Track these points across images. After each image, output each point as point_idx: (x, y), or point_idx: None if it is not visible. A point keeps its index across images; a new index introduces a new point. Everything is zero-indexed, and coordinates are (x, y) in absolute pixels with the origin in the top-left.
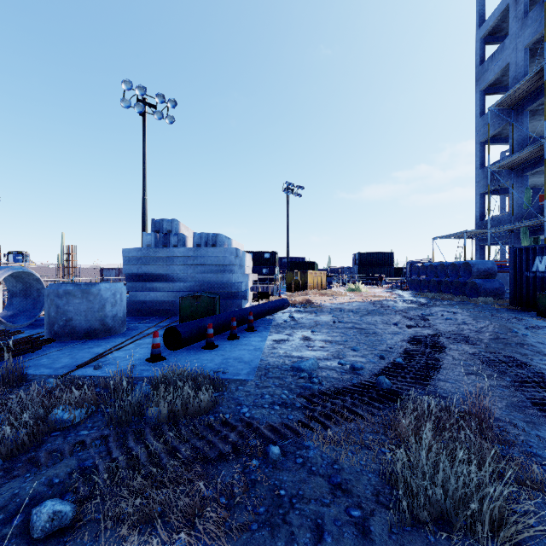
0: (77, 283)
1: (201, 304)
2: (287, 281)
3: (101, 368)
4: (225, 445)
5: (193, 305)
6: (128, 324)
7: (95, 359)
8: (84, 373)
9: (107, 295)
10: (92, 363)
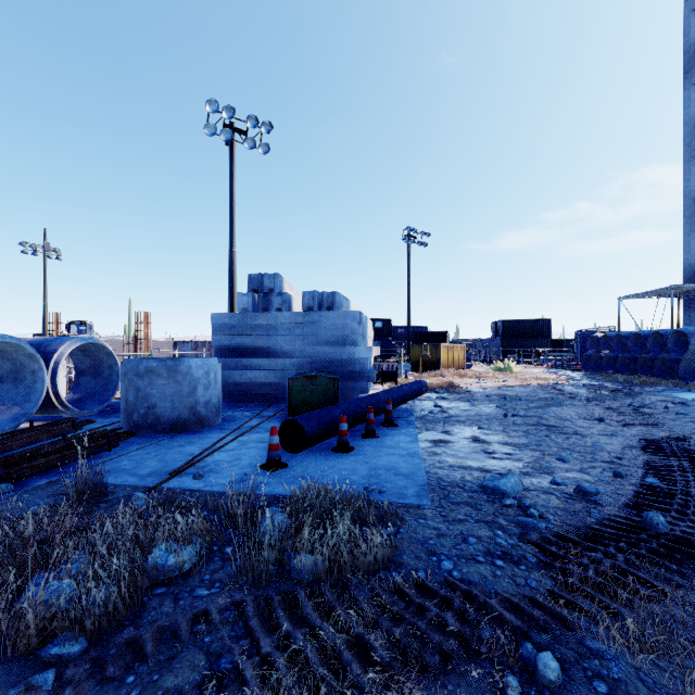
0: (158, 358)
1: (318, 387)
2: (412, 357)
3: (202, 477)
4: (444, 638)
5: (306, 389)
6: (221, 413)
7: (191, 464)
8: (180, 484)
9: (198, 374)
10: (189, 470)
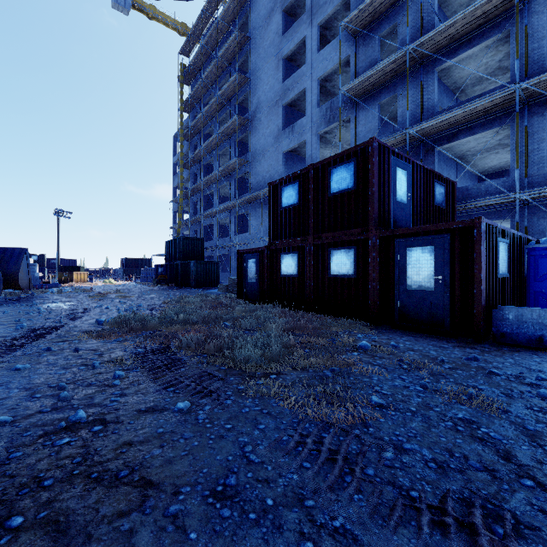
0: None
1: None
2: (58, 277)
3: None
4: None
5: None
6: None
7: None
8: None
9: None
10: None
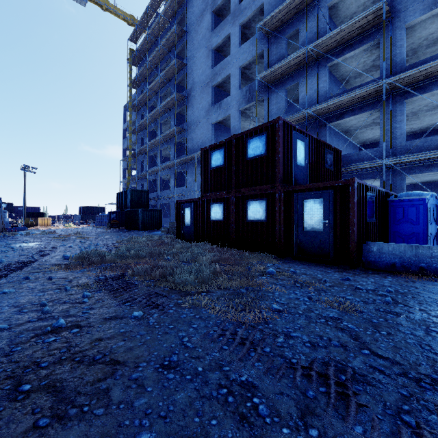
0: None
1: None
2: (25, 222)
3: None
4: None
5: None
6: None
7: None
8: None
9: None
10: None
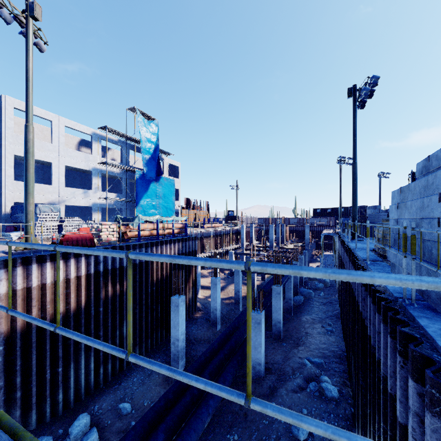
0: None
1: None
2: None
3: None
4: None
5: None
6: None
7: None
8: None
9: None
10: None
